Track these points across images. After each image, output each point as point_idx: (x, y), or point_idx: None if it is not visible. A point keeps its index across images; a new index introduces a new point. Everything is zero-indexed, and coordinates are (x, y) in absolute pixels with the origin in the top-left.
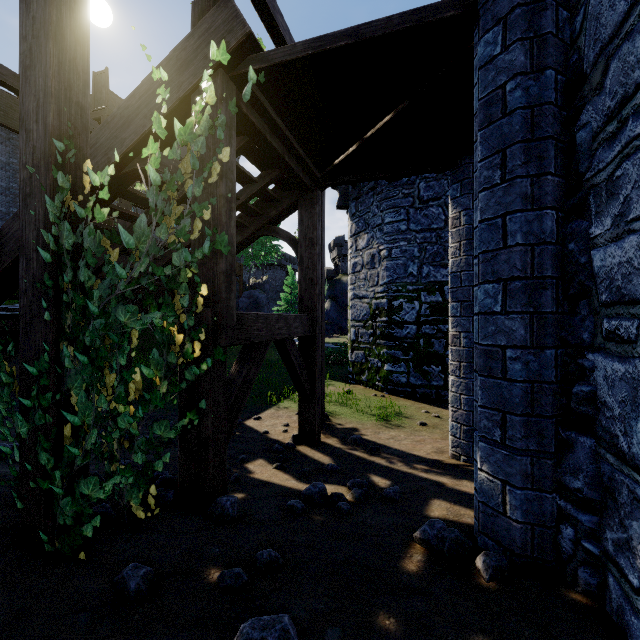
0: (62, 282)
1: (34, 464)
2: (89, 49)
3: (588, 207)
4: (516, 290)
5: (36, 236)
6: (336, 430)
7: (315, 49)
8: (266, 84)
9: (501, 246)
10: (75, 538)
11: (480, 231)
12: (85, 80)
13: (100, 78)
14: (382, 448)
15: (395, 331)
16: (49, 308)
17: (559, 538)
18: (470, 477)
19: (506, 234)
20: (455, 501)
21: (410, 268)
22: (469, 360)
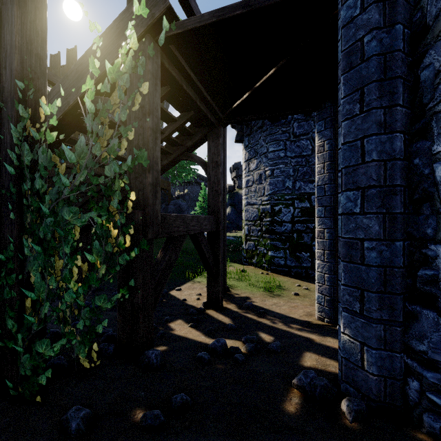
0: (24, 190)
1: (3, 328)
2: (46, 14)
3: (431, 130)
4: (372, 196)
5: (5, 155)
6: (234, 298)
7: (218, 17)
8: (182, 46)
9: (360, 162)
10: (33, 385)
11: (343, 151)
12: (43, 37)
13: (71, 53)
14: (267, 312)
15: (276, 228)
16: (14, 209)
17: (407, 388)
18: (332, 335)
19: (364, 153)
20: (322, 353)
21: (287, 183)
22: (331, 249)
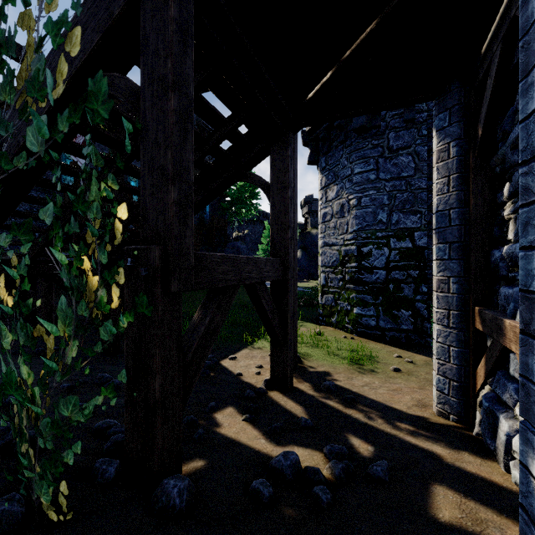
0: None
1: None
2: None
3: None
4: None
5: None
6: (308, 374)
7: None
8: None
9: None
10: None
11: None
12: None
13: None
14: (357, 398)
15: (364, 276)
16: None
17: None
18: (470, 447)
19: None
20: (464, 490)
21: (379, 216)
22: (460, 308)
